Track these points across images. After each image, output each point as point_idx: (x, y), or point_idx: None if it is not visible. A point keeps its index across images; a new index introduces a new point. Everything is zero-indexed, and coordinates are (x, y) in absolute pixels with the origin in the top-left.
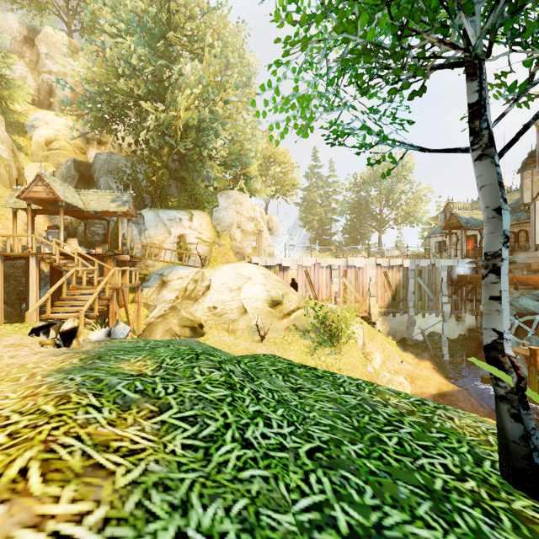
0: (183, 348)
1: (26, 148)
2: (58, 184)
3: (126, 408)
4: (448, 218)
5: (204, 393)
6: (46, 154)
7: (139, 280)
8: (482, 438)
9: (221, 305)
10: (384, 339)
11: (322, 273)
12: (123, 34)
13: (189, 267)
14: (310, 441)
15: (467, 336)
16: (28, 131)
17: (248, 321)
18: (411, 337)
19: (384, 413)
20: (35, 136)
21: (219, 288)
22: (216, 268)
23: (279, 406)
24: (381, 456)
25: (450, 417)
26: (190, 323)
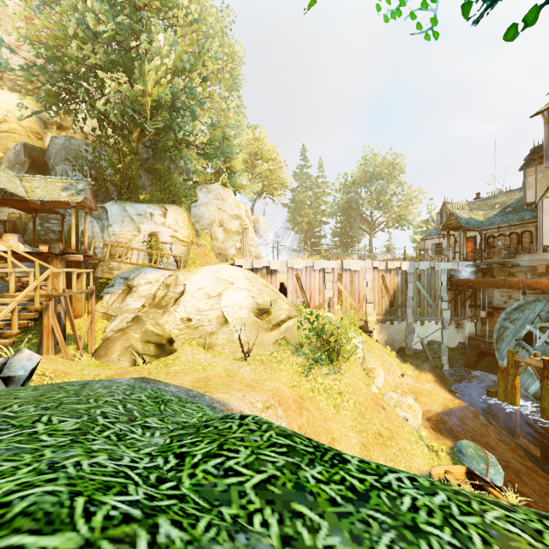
0: (64, 426)
1: None
2: None
3: None
4: (447, 218)
5: None
6: None
7: (100, 285)
8: None
9: (196, 315)
10: (382, 350)
11: (315, 277)
12: None
13: (160, 269)
14: None
15: (467, 344)
16: None
17: (229, 334)
18: (410, 346)
19: None
20: None
21: (195, 294)
22: (192, 270)
23: None
24: None
25: None
26: (157, 338)
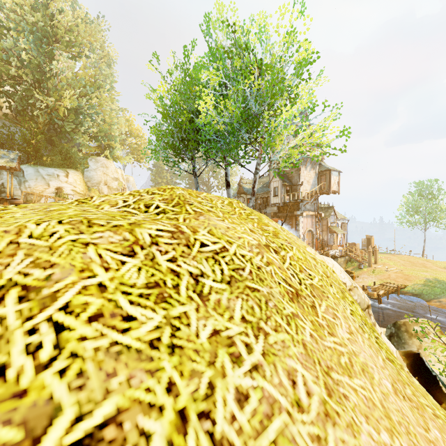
0: None
1: None
2: None
3: None
4: (239, 188)
5: None
6: None
7: None
8: None
9: None
10: None
11: None
12: (11, 30)
13: None
14: None
15: None
16: None
17: None
18: None
19: None
20: None
21: None
22: None
23: None
24: None
25: None
26: None
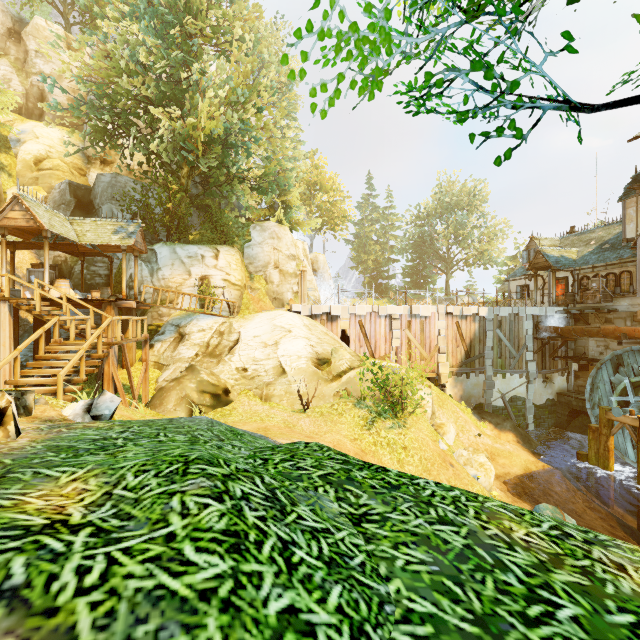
0: (179, 438)
1: (10, 168)
2: (42, 209)
3: None
4: (533, 257)
5: (171, 577)
6: (35, 175)
7: (150, 332)
8: None
9: (252, 364)
10: (456, 406)
11: (380, 324)
12: (128, 19)
13: (213, 316)
14: None
15: (557, 401)
16: (12, 147)
17: (286, 385)
18: (489, 402)
19: (514, 565)
20: (22, 153)
21: (250, 343)
22: (246, 317)
23: (331, 578)
24: None
25: (619, 564)
26: (213, 388)
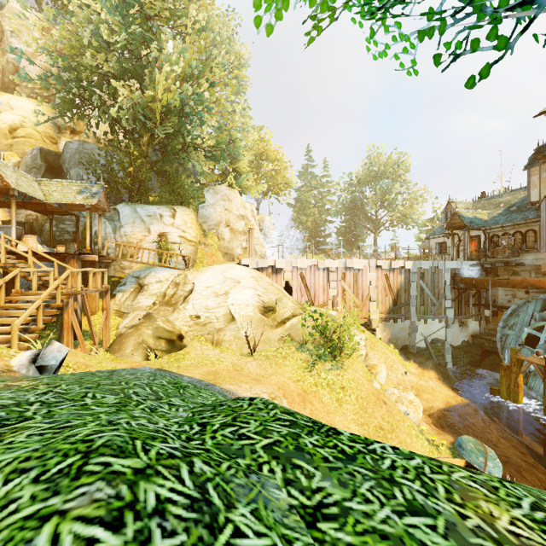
0: (107, 400)
1: None
2: (10, 170)
3: None
4: (451, 218)
5: None
6: (10, 142)
7: (113, 283)
8: None
9: (205, 312)
10: (385, 348)
11: (319, 275)
12: None
13: (170, 269)
14: None
15: (471, 342)
16: None
17: (235, 331)
18: (413, 344)
19: None
20: None
21: (203, 293)
22: (200, 270)
23: None
24: None
25: None
26: (168, 334)
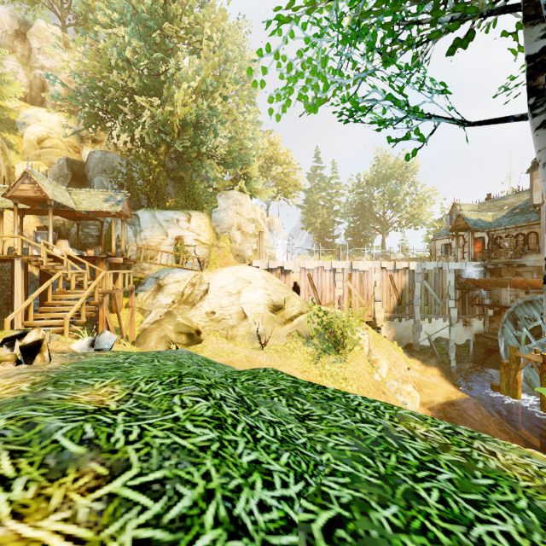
0: (169, 363)
1: (17, 146)
2: (47, 182)
3: (58, 474)
4: (455, 220)
5: (181, 438)
6: (38, 152)
7: (134, 283)
8: (539, 482)
9: (219, 310)
10: (390, 345)
11: (326, 276)
12: (116, 24)
13: (187, 270)
14: (326, 507)
15: (475, 341)
16: (19, 129)
17: (248, 327)
18: (417, 342)
19: (413, 449)
20: (27, 134)
21: (218, 292)
22: (214, 271)
23: (282, 448)
24: (424, 525)
25: (492, 451)
26: (187, 330)
